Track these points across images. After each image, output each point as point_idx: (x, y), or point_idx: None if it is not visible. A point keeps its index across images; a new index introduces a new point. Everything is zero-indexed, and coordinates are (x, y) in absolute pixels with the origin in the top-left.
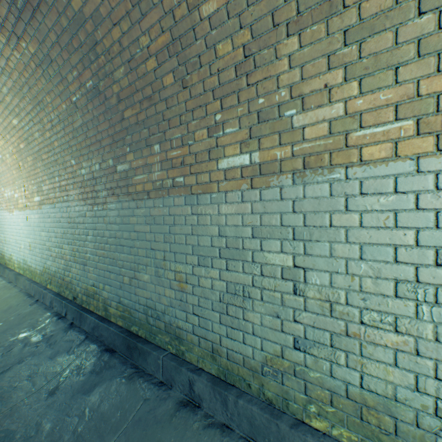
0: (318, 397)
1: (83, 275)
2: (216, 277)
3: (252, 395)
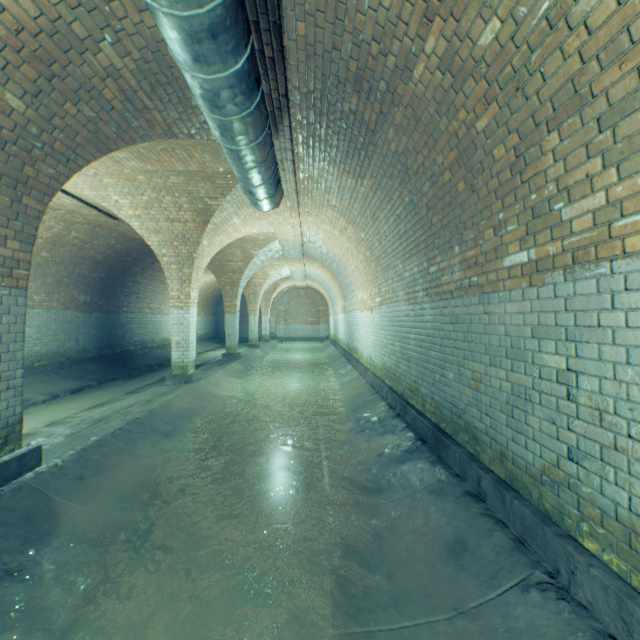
0: (589, 515)
1: (407, 372)
2: (502, 378)
3: (531, 503)
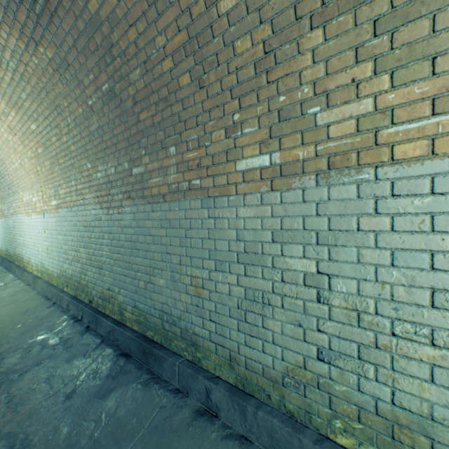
0: (344, 412)
1: (99, 279)
2: (234, 282)
3: (272, 406)
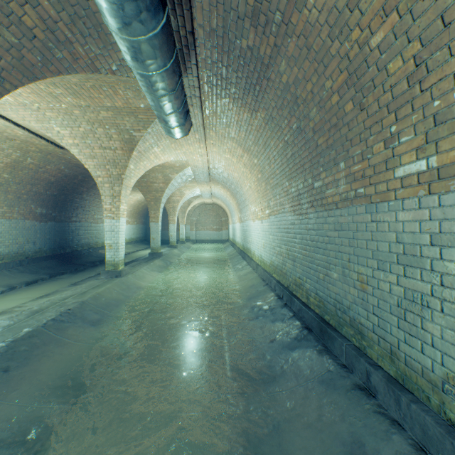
0: None
1: (293, 269)
2: (393, 282)
3: (430, 408)
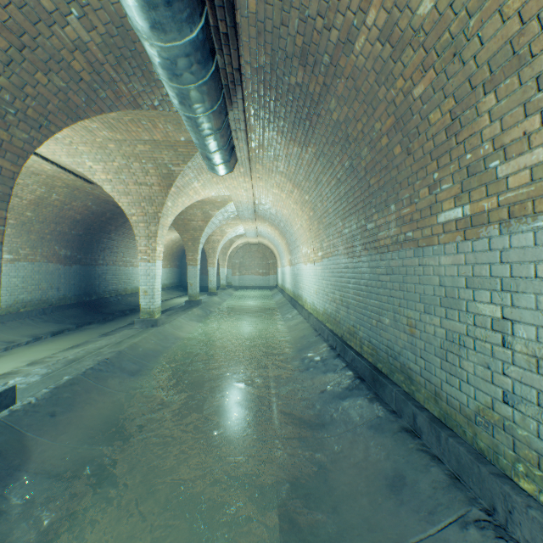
0: (525, 457)
1: (347, 317)
2: (437, 324)
3: (465, 441)
